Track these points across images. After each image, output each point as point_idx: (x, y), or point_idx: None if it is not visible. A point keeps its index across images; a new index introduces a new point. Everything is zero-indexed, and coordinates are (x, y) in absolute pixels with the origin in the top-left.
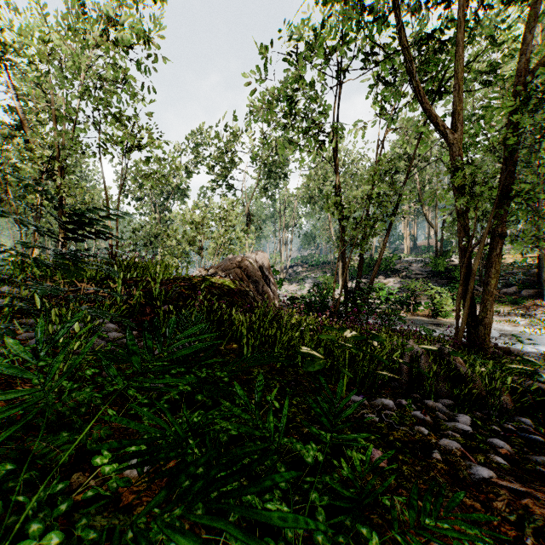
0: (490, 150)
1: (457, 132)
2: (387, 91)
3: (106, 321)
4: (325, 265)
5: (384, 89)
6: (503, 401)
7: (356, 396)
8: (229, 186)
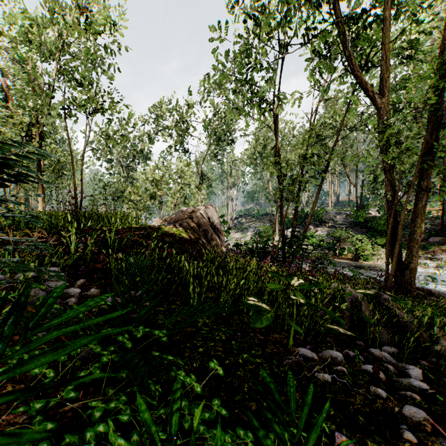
0: (402, 121)
1: (384, 97)
2: (319, 64)
3: (56, 269)
4: (264, 216)
5: (317, 63)
6: (444, 347)
7: (304, 349)
8: (184, 150)
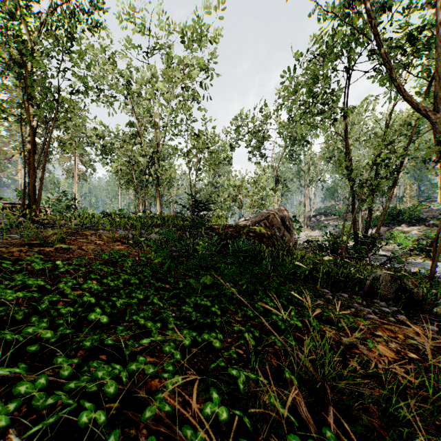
0: None
1: None
2: (385, 79)
3: None
4: (347, 214)
5: (384, 77)
6: (439, 309)
7: (324, 289)
8: (261, 155)
